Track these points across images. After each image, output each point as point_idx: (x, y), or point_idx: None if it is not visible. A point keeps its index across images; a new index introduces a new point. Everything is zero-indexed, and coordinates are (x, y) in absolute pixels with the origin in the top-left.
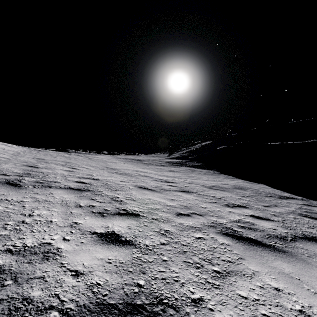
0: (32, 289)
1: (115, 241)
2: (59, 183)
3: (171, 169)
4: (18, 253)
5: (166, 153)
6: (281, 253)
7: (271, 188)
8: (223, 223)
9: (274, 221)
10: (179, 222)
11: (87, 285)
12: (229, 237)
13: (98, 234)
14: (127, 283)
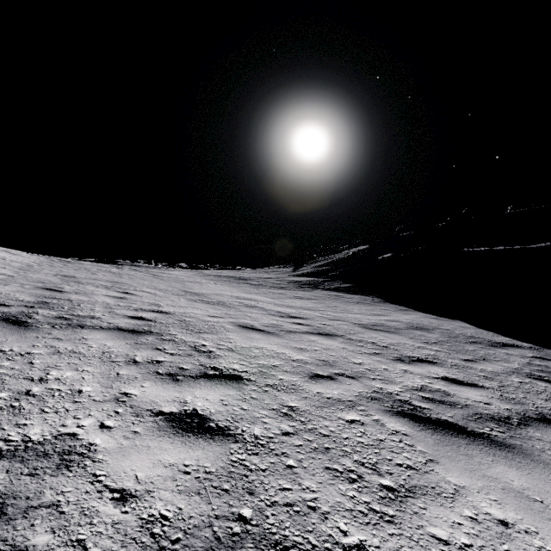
0: (33, 530)
1: (197, 430)
2: (98, 319)
3: (297, 295)
4: (12, 456)
5: (289, 267)
6: (503, 449)
7: (474, 329)
8: (393, 393)
9: (485, 388)
10: (314, 390)
11: (142, 519)
12: (407, 419)
13: (166, 416)
14: (218, 514)
